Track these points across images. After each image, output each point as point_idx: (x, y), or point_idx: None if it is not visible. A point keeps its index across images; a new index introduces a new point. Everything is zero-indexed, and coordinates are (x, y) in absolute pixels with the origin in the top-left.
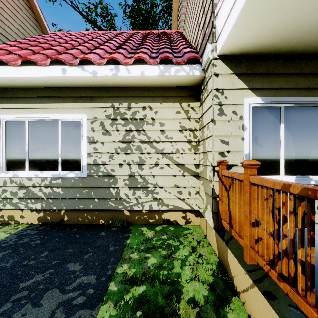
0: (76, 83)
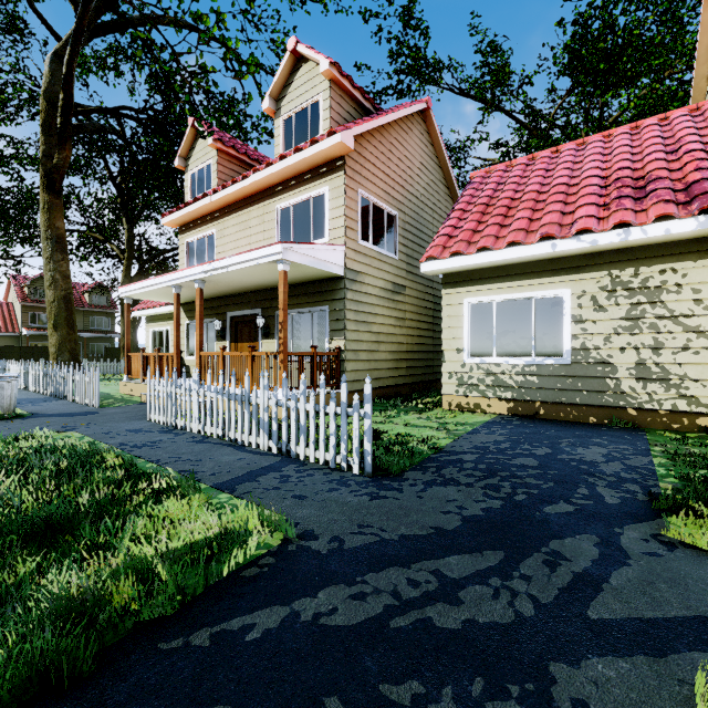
0: (561, 254)
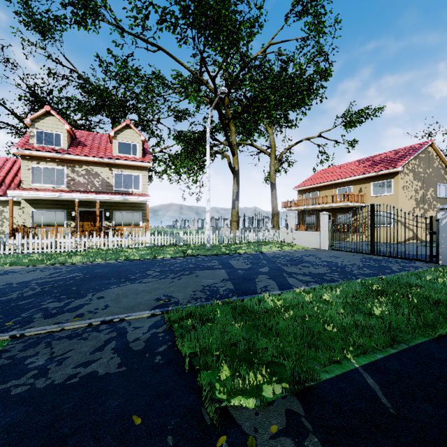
0: None
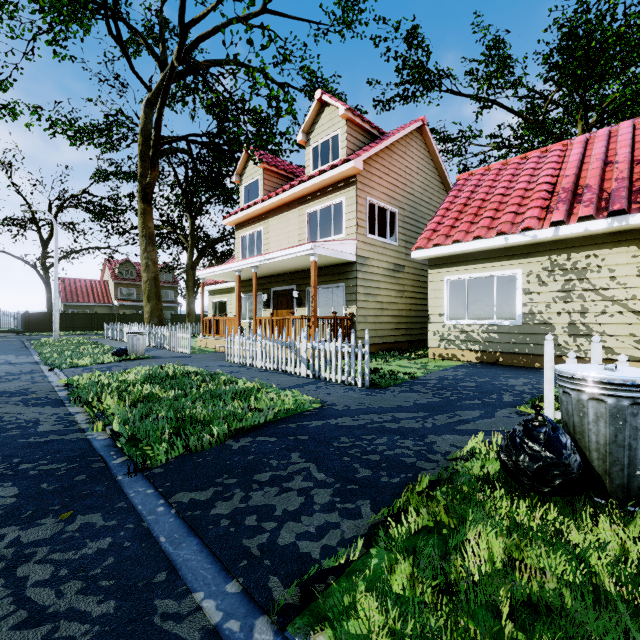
0: (513, 244)
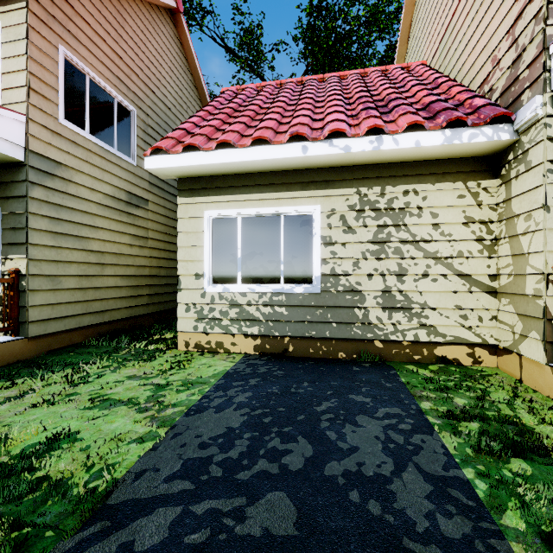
0: (312, 163)
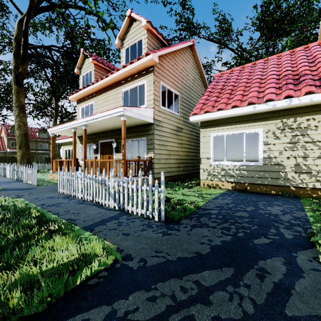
0: (258, 112)
